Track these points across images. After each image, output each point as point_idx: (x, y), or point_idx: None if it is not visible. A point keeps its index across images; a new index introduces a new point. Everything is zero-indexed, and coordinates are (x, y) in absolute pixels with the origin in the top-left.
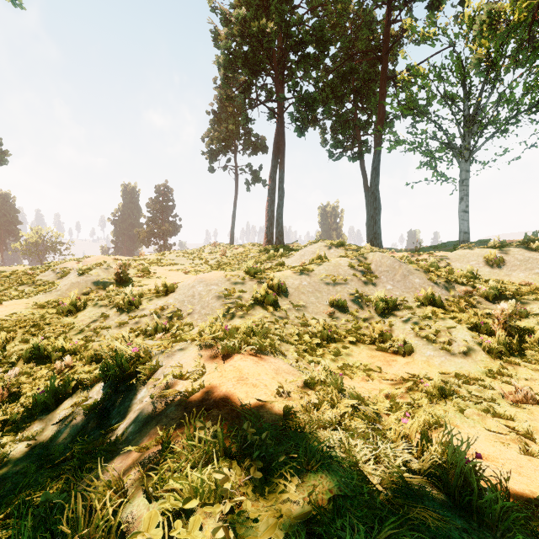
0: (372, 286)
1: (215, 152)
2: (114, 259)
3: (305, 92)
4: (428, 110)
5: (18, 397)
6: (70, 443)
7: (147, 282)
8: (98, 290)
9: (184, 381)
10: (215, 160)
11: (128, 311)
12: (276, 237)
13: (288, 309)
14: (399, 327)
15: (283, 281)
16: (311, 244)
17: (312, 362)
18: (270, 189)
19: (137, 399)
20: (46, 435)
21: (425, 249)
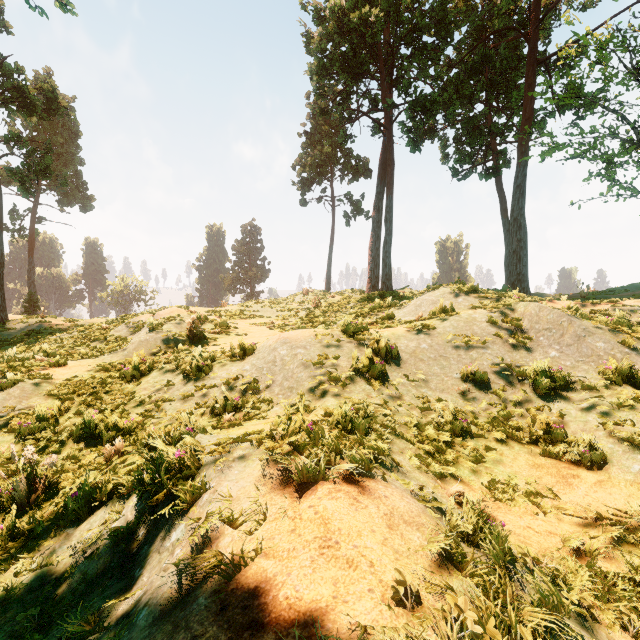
0: (526, 352)
1: (307, 181)
2: (189, 312)
3: (420, 93)
4: (604, 96)
5: (56, 490)
6: (83, 592)
7: (224, 340)
8: (168, 349)
9: (234, 530)
10: (307, 191)
11: (196, 378)
12: (382, 282)
13: (401, 383)
14: (576, 418)
15: (393, 343)
16: (430, 291)
17: (441, 475)
18: (375, 222)
19: (170, 542)
20: (66, 565)
21: (594, 295)
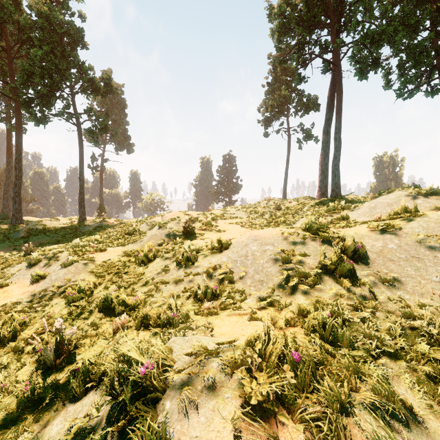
0: None
1: (269, 118)
2: (185, 215)
3: (368, 29)
4: None
5: (77, 354)
6: None
7: (208, 235)
8: (169, 241)
9: None
10: (269, 126)
11: (185, 266)
12: (332, 190)
13: (372, 284)
14: None
15: (358, 243)
16: (383, 194)
17: None
18: (324, 143)
19: None
20: None
21: None
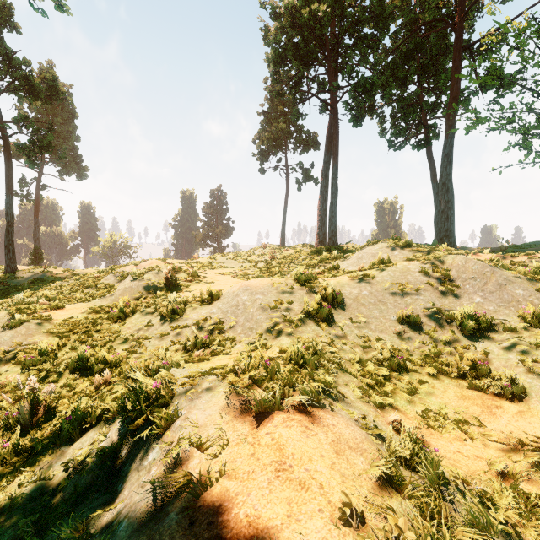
0: (454, 298)
1: (265, 152)
2: (166, 263)
3: (361, 77)
4: (522, 77)
5: (54, 414)
6: (74, 503)
7: (195, 287)
8: (148, 295)
9: (201, 453)
10: (265, 161)
11: (171, 320)
12: (329, 238)
13: (345, 325)
14: (499, 355)
15: (338, 290)
16: (369, 245)
17: (380, 405)
18: (322, 187)
19: (148, 461)
20: (61, 478)
21: (513, 248)
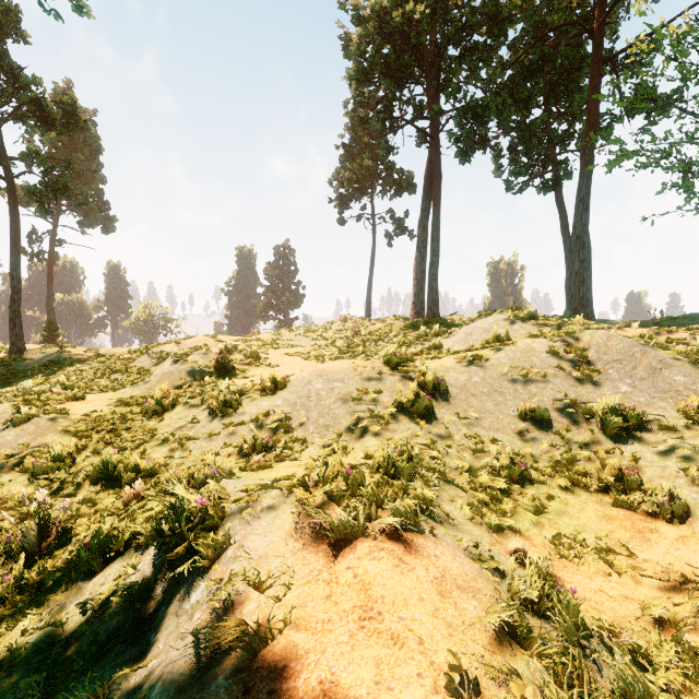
0: (593, 386)
1: (345, 197)
2: (216, 341)
3: (471, 98)
4: (681, 97)
5: (70, 537)
6: (93, 657)
7: (254, 372)
8: (193, 382)
9: (260, 594)
10: (346, 208)
11: (223, 414)
12: (428, 308)
13: (450, 422)
14: (653, 462)
15: (441, 376)
16: (481, 317)
17: (497, 527)
18: (420, 242)
19: (190, 604)
20: (77, 623)
21: (668, 321)
